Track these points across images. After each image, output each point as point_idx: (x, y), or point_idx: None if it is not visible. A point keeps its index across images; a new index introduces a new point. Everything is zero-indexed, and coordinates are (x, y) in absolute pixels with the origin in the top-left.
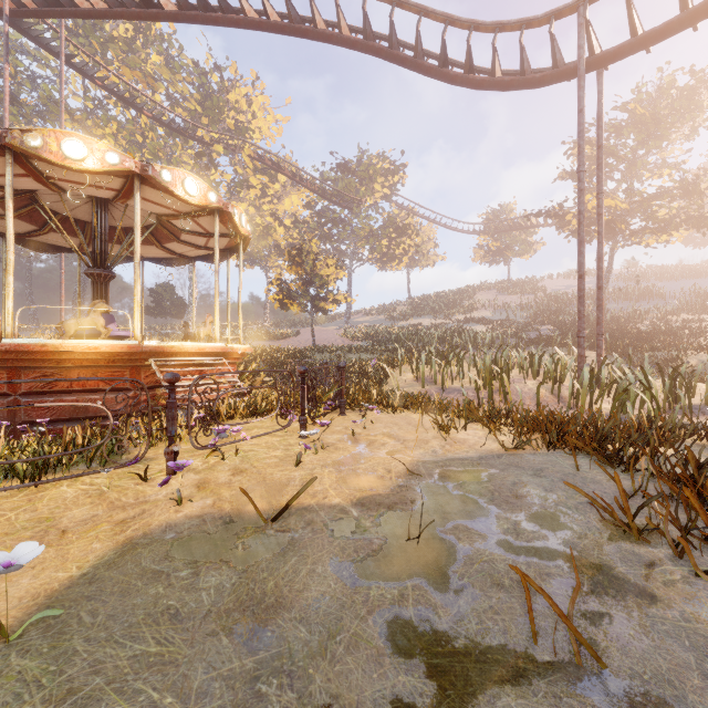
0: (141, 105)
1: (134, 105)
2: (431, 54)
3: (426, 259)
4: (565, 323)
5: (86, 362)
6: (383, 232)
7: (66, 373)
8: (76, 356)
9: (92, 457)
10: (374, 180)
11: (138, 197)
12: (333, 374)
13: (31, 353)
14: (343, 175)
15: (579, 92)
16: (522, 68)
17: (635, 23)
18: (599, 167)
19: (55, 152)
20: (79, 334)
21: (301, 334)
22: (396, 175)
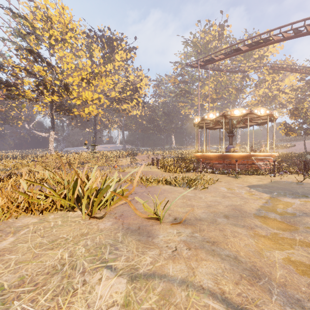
0: (222, 69)
1: (220, 70)
2: None
3: None
4: None
5: (237, 157)
6: None
7: (233, 160)
8: (236, 156)
9: (256, 174)
10: None
11: (248, 118)
12: None
13: (227, 156)
14: None
15: None
16: None
17: None
18: None
19: (232, 114)
20: (227, 151)
21: (296, 145)
22: None
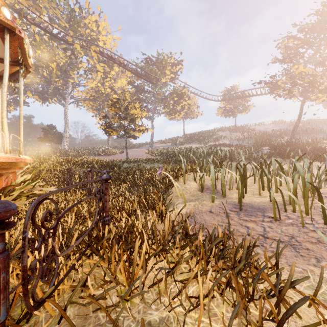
0: (25, 15)
1: (21, 14)
2: None
3: (193, 114)
4: (277, 145)
5: None
6: (170, 97)
7: None
8: None
9: None
10: (165, 68)
11: None
12: None
13: None
14: (148, 65)
15: None
16: None
17: None
18: None
19: None
20: None
21: (125, 152)
22: (177, 66)
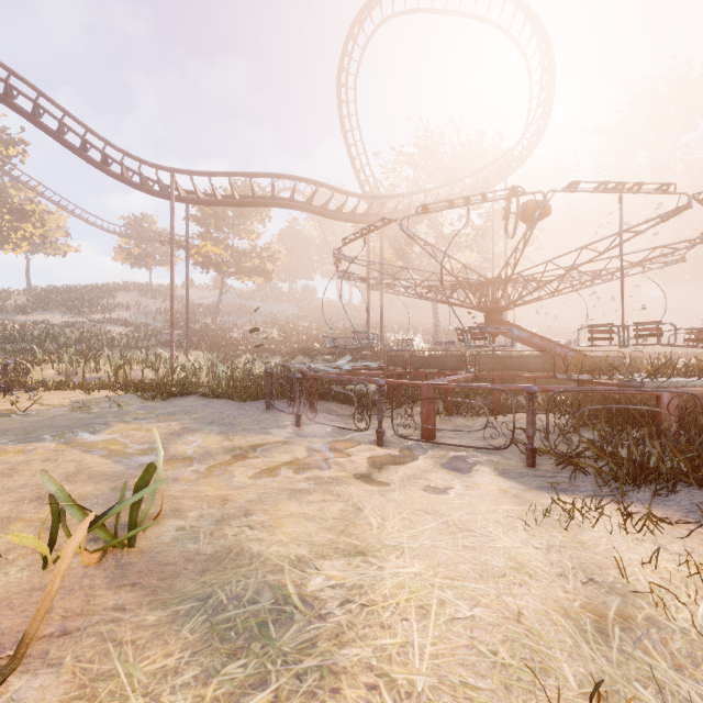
0: None
1: None
2: (72, 130)
3: (54, 248)
4: (191, 330)
5: None
6: None
7: None
8: None
9: None
10: None
11: None
12: (2, 369)
13: None
14: None
15: (171, 217)
16: (142, 181)
17: (198, 193)
18: (187, 252)
19: None
20: None
21: None
22: (12, 148)
